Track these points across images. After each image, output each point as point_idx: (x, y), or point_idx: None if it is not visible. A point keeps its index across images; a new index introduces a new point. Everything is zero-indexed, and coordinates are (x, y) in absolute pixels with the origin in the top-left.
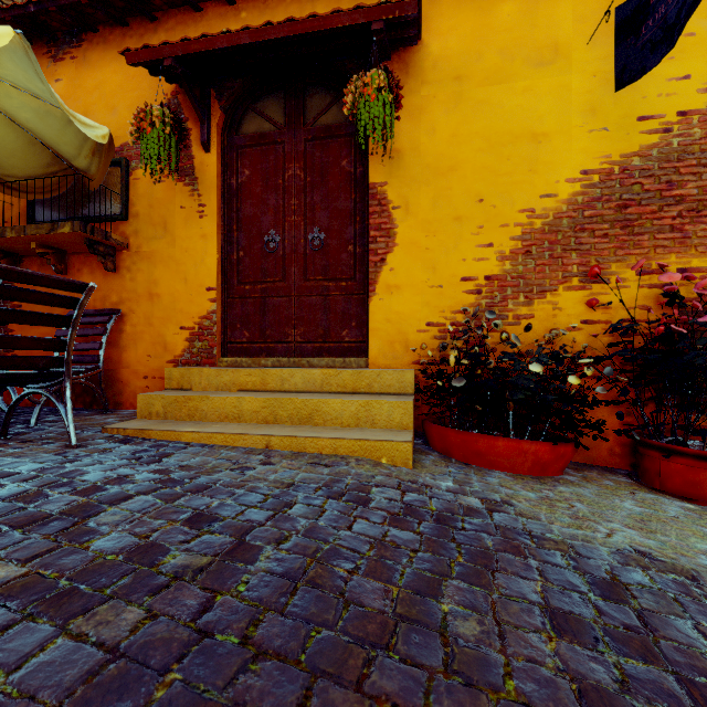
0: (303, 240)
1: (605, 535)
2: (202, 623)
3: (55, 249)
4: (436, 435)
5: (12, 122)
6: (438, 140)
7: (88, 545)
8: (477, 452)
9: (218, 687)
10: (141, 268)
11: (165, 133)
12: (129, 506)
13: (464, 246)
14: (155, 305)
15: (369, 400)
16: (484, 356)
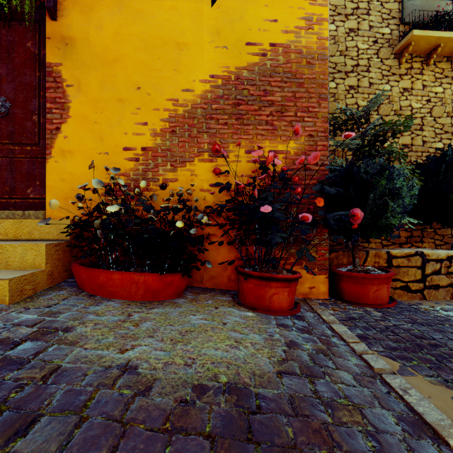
0: None
1: (122, 351)
2: None
3: None
4: (74, 273)
5: None
6: (104, 35)
7: None
8: (100, 285)
9: None
10: None
11: None
12: None
13: (126, 123)
14: None
15: (3, 244)
16: (105, 204)
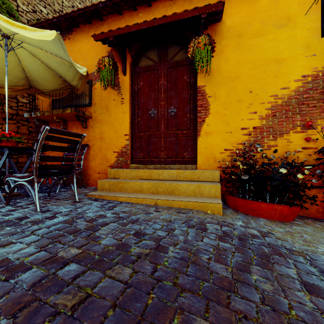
0: (166, 112)
1: (322, 250)
2: (156, 276)
3: (63, 119)
4: (231, 201)
5: (48, 67)
6: (229, 65)
7: (100, 242)
8: (252, 209)
9: (171, 301)
10: (97, 126)
11: (109, 69)
12: (109, 227)
13: (242, 113)
14: (102, 142)
15: (200, 184)
16: (255, 164)
